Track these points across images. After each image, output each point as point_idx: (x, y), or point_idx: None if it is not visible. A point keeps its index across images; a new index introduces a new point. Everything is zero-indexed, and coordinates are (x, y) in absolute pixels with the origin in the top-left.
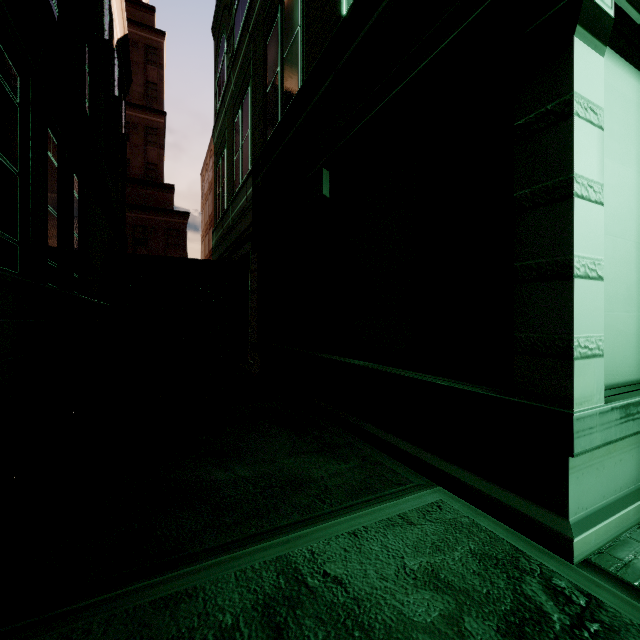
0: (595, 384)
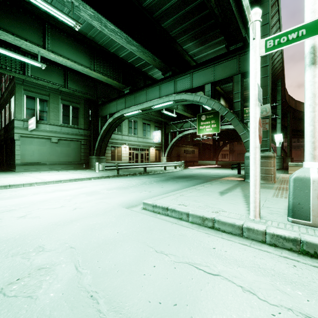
0: (19, 161)
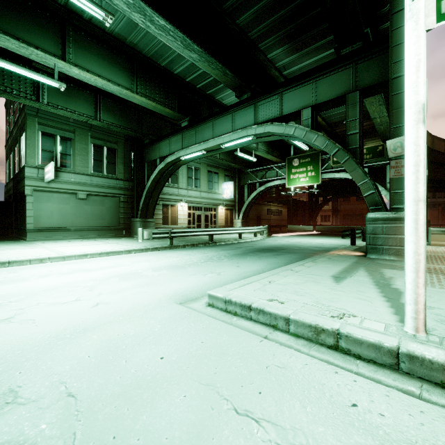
0: (31, 226)
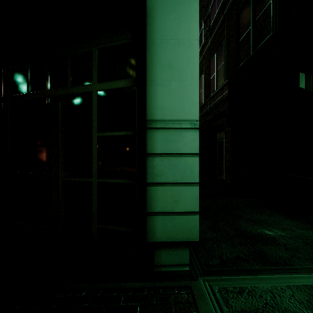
0: None
